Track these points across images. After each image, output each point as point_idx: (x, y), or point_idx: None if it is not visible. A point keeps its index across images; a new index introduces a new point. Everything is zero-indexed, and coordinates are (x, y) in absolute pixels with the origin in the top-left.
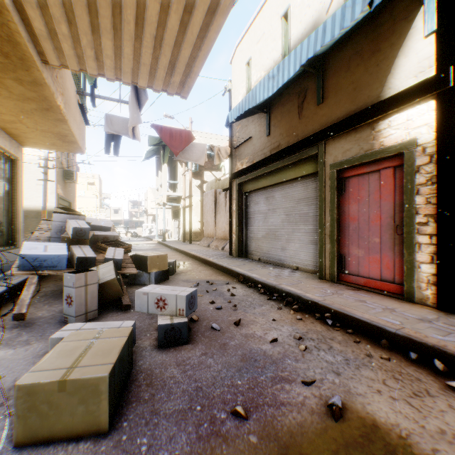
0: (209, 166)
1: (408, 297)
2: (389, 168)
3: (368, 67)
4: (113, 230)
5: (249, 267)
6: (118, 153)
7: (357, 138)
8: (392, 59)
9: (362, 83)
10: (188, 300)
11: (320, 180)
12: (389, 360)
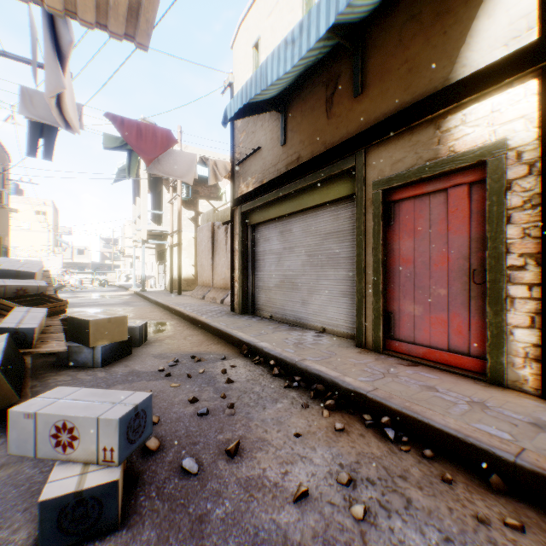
0: (206, 194)
1: (494, 378)
2: (463, 185)
3: (431, 37)
4: (46, 277)
5: (257, 330)
6: (52, 156)
7: (413, 142)
8: (469, 22)
9: (421, 61)
10: (127, 425)
11: (358, 206)
12: (522, 527)
